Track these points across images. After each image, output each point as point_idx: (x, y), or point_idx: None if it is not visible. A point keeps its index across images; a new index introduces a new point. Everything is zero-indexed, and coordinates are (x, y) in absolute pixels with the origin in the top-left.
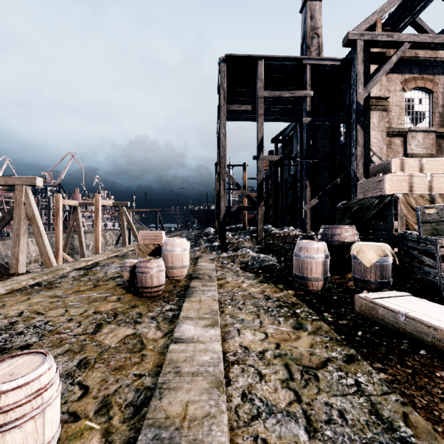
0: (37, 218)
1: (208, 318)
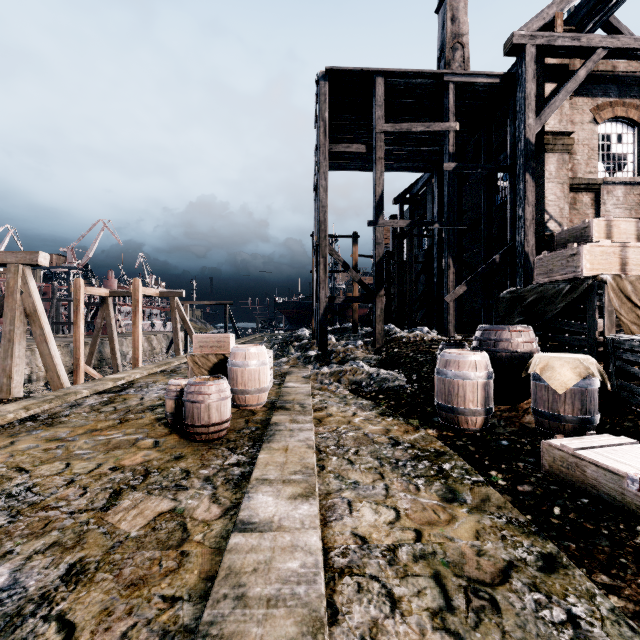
0: (40, 315)
1: (298, 481)
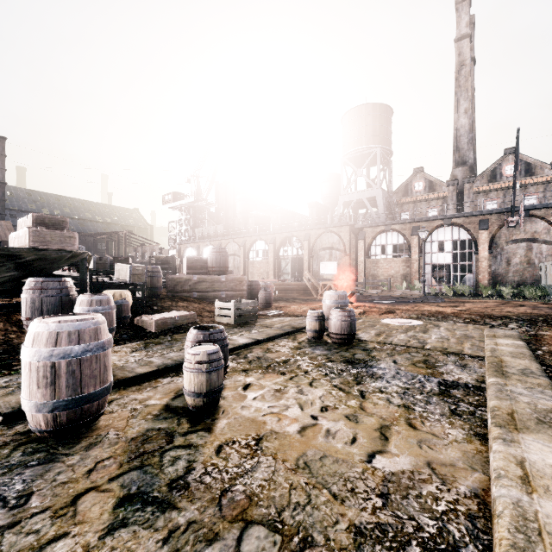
0: None
1: None
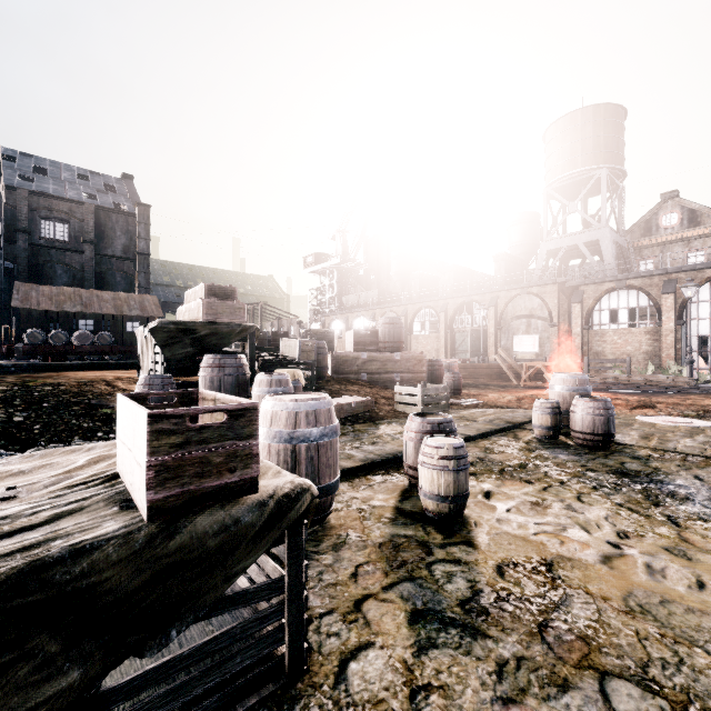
0: None
1: None
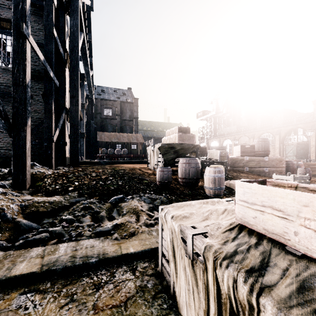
0: None
1: None
